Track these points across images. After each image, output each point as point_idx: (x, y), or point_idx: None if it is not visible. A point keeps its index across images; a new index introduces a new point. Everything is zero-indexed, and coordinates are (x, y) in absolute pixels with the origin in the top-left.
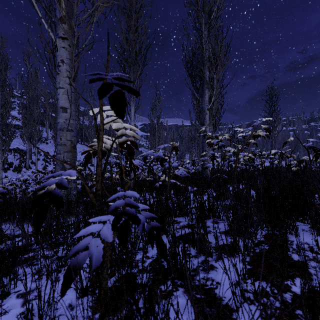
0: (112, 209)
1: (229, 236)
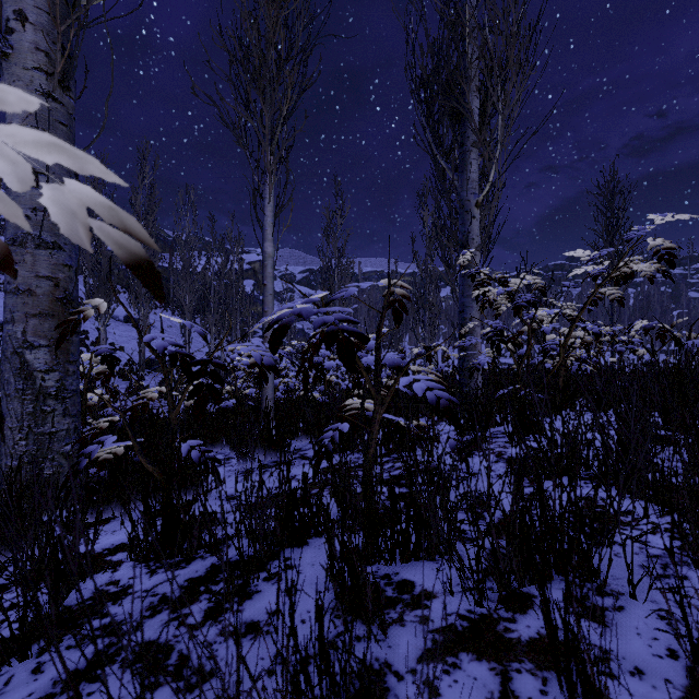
0: None
1: None
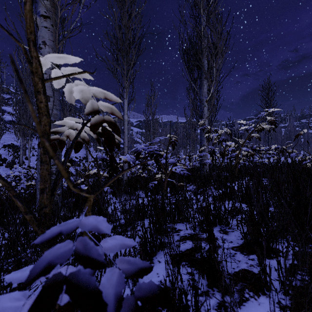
0: (35, 273)
1: (247, 254)
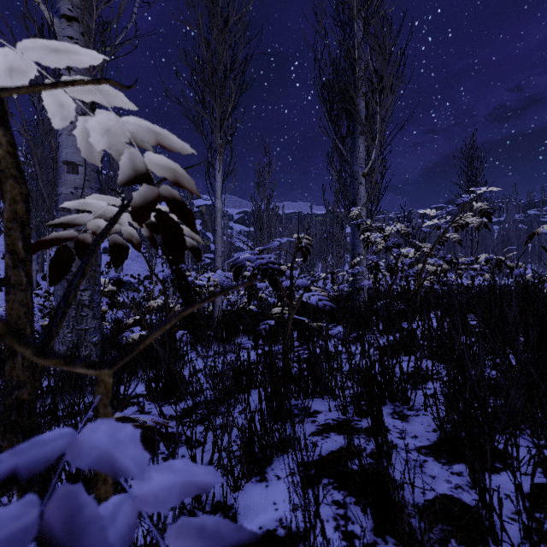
0: None
1: (448, 464)
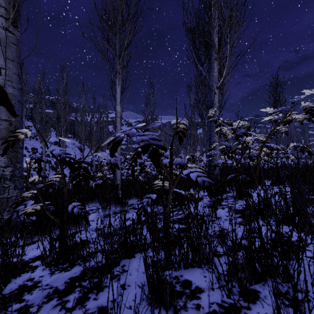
0: None
1: None
